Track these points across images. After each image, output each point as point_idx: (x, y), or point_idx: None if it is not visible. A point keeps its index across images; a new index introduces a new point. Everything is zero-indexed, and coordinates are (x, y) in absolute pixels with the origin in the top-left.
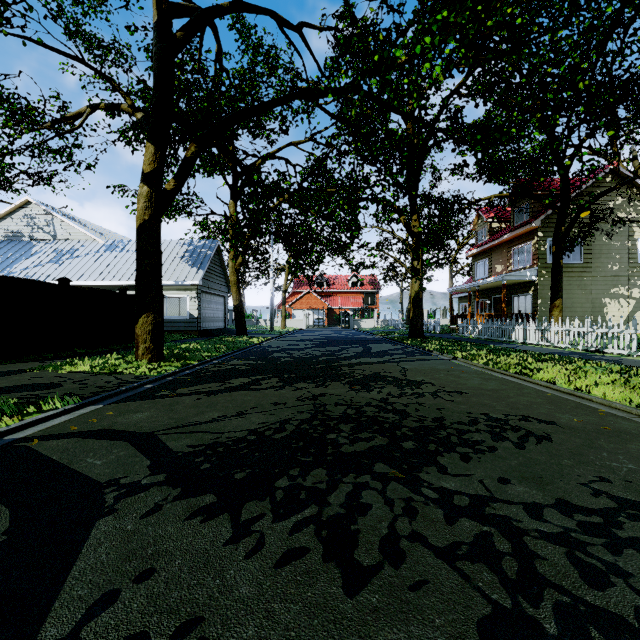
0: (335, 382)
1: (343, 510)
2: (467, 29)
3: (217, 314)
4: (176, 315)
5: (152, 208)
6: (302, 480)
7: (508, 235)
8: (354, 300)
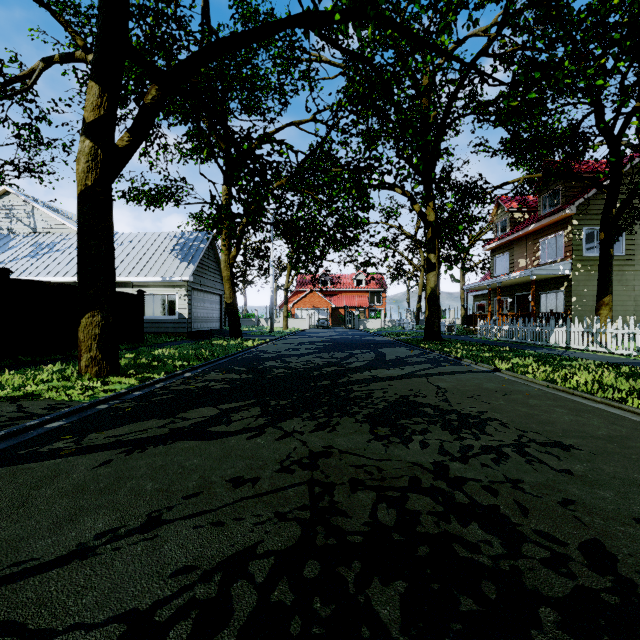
0: (346, 418)
1: None
2: None
3: (211, 314)
4: (164, 315)
5: (97, 170)
6: None
7: (535, 225)
8: (359, 299)
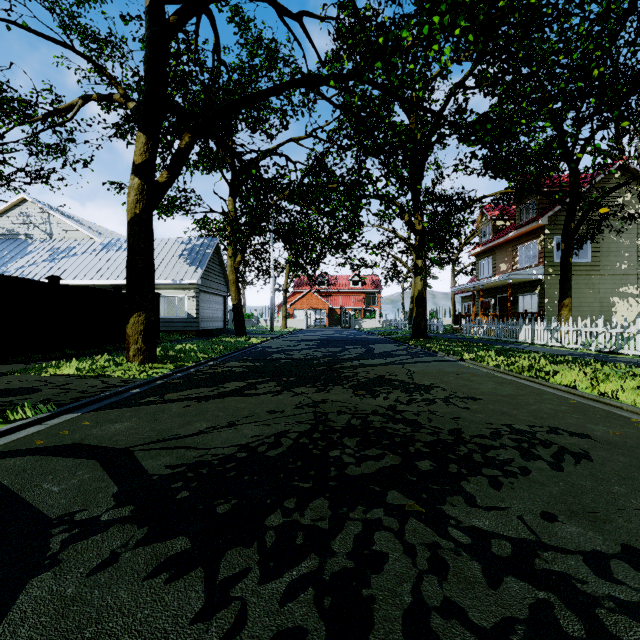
0: (337, 386)
1: (351, 563)
2: (477, 10)
3: (216, 314)
4: (174, 315)
5: (143, 201)
6: (299, 516)
7: (513, 233)
8: (355, 300)
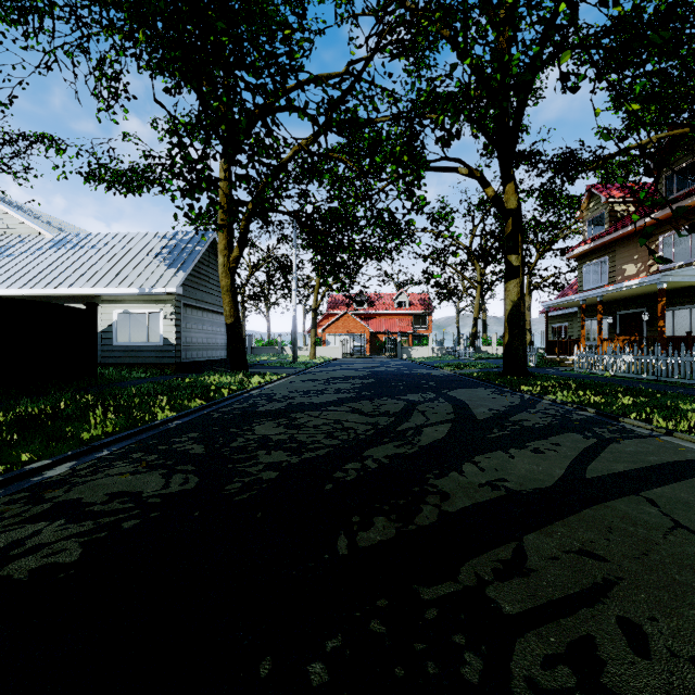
0: None
1: None
2: None
3: (214, 339)
4: (143, 340)
5: None
6: None
7: (656, 214)
8: (401, 323)
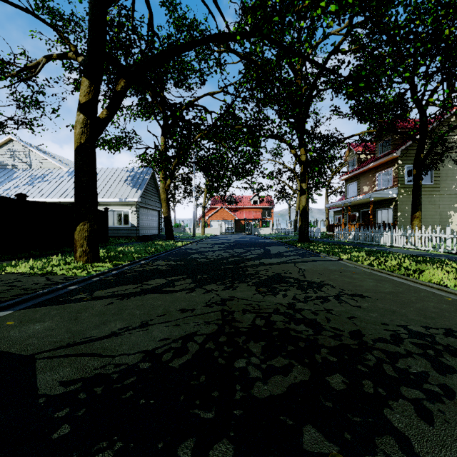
0: (242, 284)
1: None
2: None
3: (152, 224)
4: (120, 224)
5: (87, 133)
6: None
7: (374, 163)
8: (255, 214)
